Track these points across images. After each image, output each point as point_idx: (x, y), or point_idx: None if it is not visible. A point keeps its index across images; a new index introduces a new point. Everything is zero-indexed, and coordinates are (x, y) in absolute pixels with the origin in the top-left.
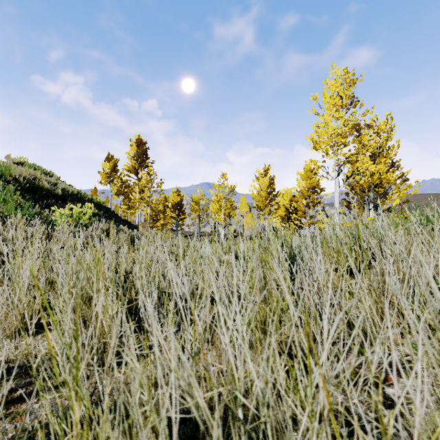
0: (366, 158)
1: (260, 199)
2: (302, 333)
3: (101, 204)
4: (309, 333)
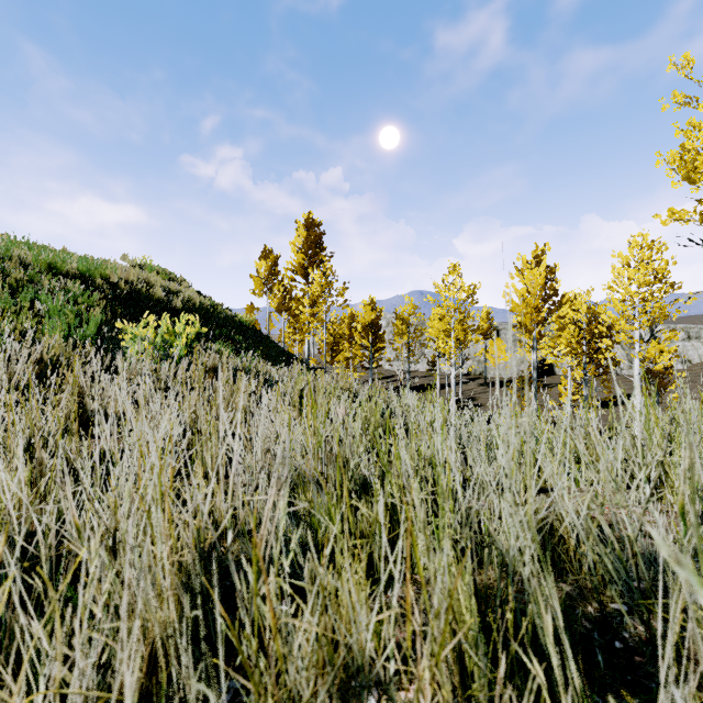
0: None
1: (527, 311)
2: None
3: (247, 324)
4: None
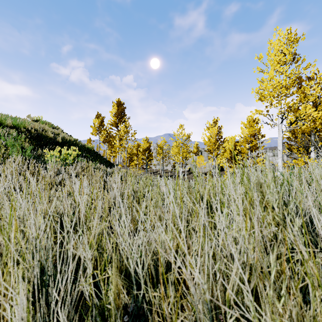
0: (309, 106)
1: (210, 144)
2: None
3: (91, 149)
4: None
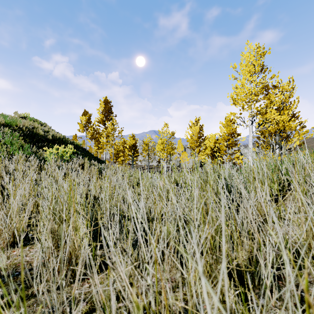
0: (273, 110)
1: (193, 142)
2: (297, 299)
3: (79, 146)
4: (311, 303)
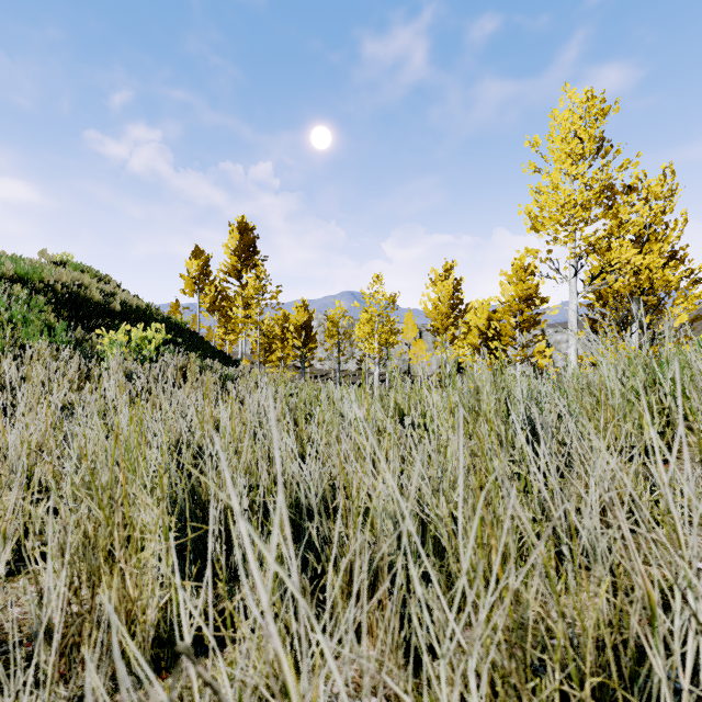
0: (627, 244)
1: (439, 317)
2: None
3: (183, 326)
4: None
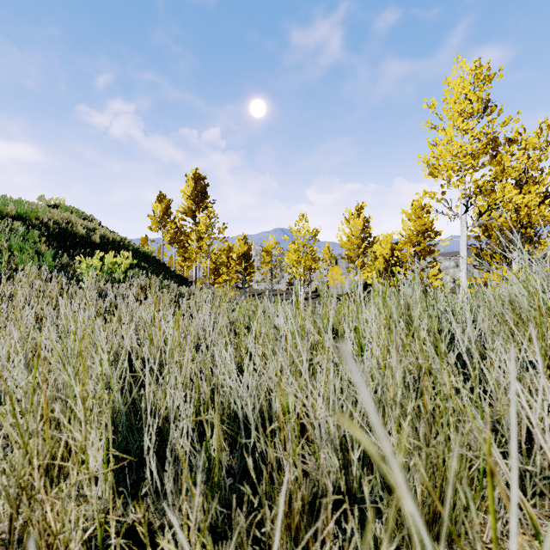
0: (509, 185)
1: (352, 247)
2: None
3: (149, 255)
4: None
